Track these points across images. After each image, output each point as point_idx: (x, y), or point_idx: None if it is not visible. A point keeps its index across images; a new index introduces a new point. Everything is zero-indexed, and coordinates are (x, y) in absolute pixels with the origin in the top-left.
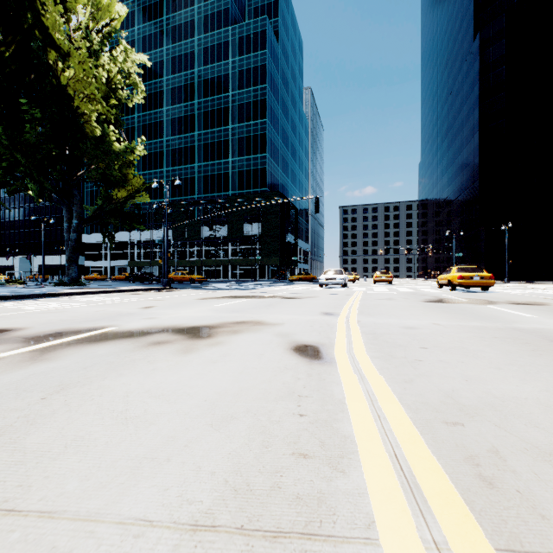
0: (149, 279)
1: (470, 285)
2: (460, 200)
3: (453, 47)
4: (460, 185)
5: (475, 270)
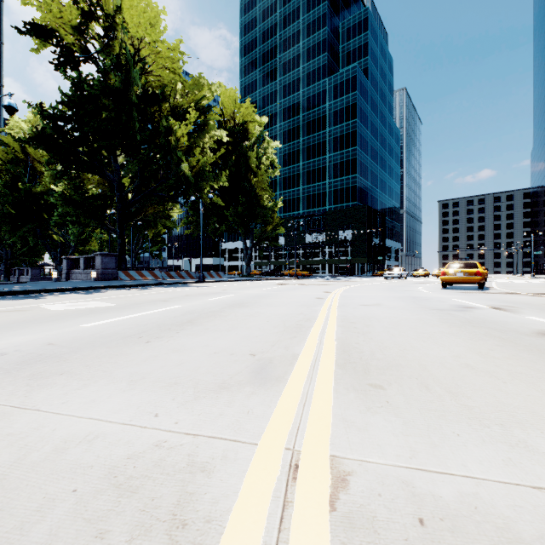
0: (275, 274)
1: None
2: None
3: None
4: None
5: None
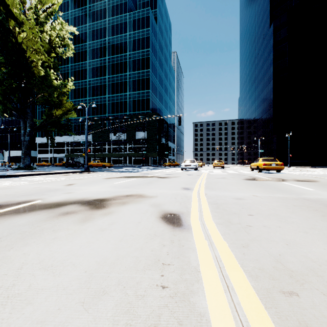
0: (77, 165)
1: (270, 169)
2: (262, 119)
3: (258, 31)
4: (262, 110)
5: (273, 160)
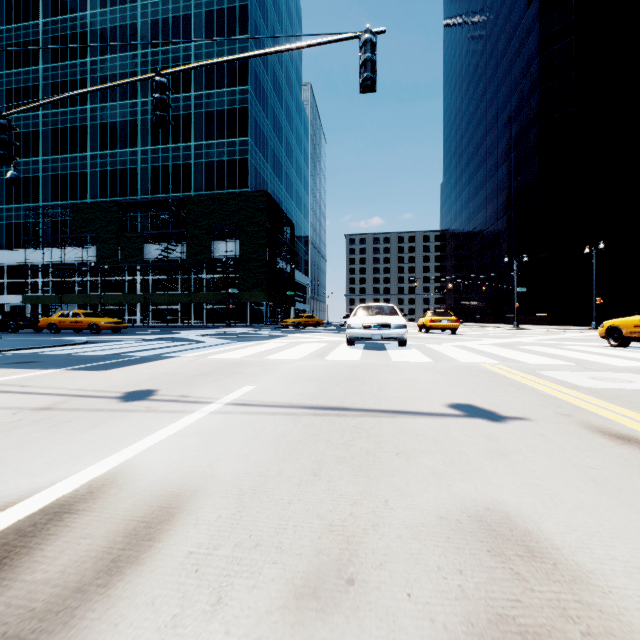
0: (9, 325)
1: None
2: (505, 221)
3: (494, 26)
4: (505, 201)
5: None
